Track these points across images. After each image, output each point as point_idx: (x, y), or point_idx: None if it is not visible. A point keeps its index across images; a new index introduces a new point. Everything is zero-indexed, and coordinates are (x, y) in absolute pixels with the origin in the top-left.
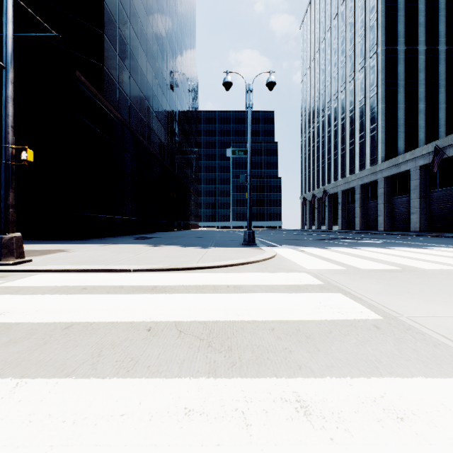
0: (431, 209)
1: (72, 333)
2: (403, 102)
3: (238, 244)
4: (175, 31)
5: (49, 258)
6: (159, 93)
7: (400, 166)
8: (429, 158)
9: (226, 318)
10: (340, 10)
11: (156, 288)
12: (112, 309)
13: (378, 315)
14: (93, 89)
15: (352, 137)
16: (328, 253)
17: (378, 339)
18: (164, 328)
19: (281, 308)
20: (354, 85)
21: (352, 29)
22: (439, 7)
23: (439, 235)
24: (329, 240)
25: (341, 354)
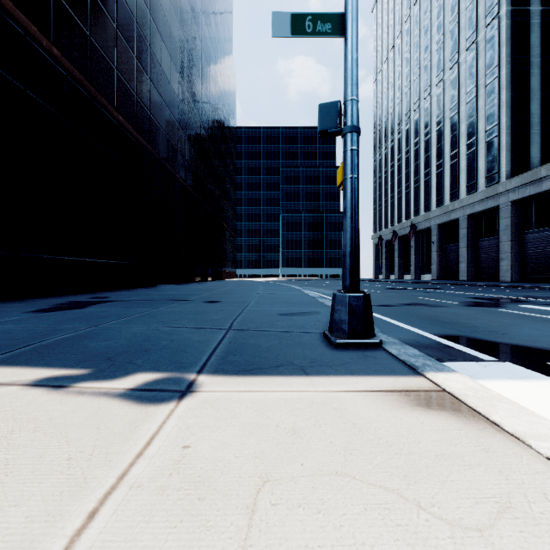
0: None
1: None
2: (538, 89)
3: (314, 338)
4: None
5: None
6: (165, 60)
7: (543, 183)
8: None
9: None
10: None
11: None
12: None
13: None
14: None
15: (454, 147)
16: None
17: None
18: None
19: None
20: (458, 71)
21: None
22: None
23: None
24: (501, 306)
25: None
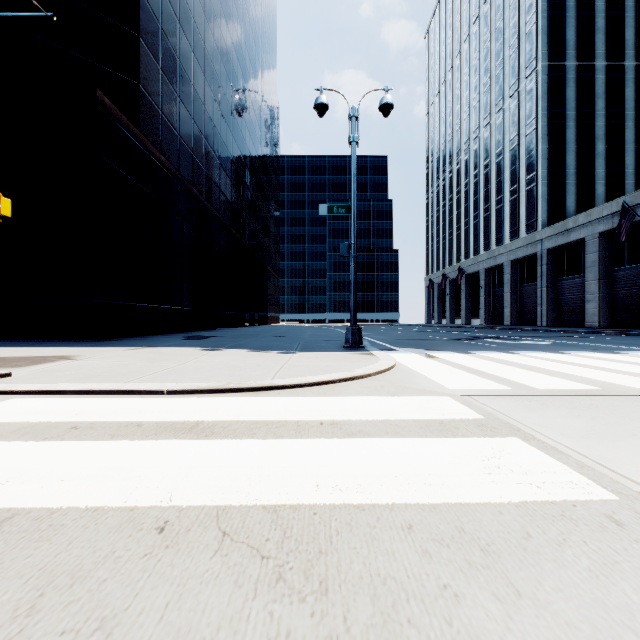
0: (615, 295)
1: (4, 537)
2: (573, 141)
3: (338, 347)
4: (247, 39)
5: (40, 370)
6: (223, 128)
7: (571, 233)
8: (612, 222)
9: (316, 499)
10: (483, 11)
11: (197, 427)
12: (105, 476)
13: (604, 489)
14: (123, 117)
15: (499, 192)
16: (474, 360)
17: (633, 557)
18: (193, 523)
19: (419, 474)
20: (502, 117)
21: (499, 37)
22: (626, 5)
23: (629, 333)
24: (471, 340)
25: (571, 606)
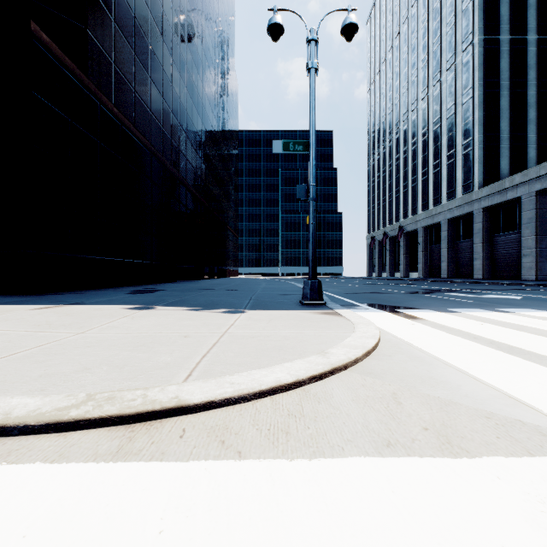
0: None
1: None
2: (507, 108)
3: (294, 303)
4: (206, 15)
5: None
6: (182, 92)
7: (507, 193)
8: None
9: None
10: None
11: None
12: None
13: None
14: (67, 59)
15: (437, 157)
16: (478, 325)
17: None
18: None
19: None
20: (440, 89)
21: (437, 16)
22: None
23: None
24: (430, 293)
25: None
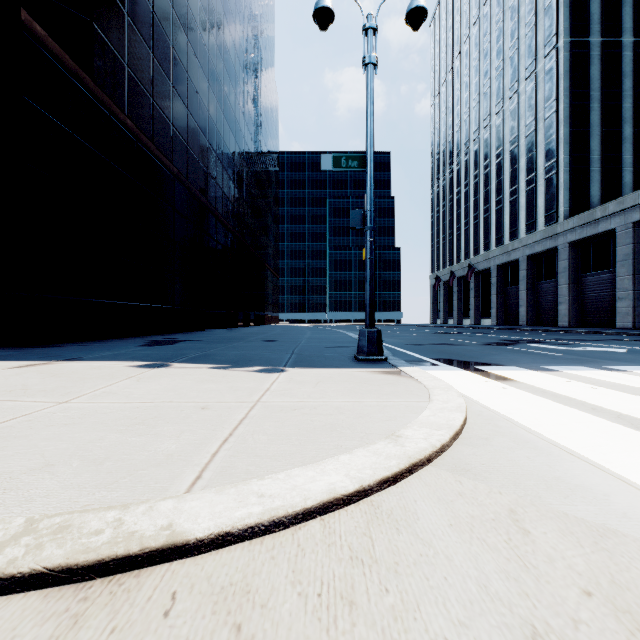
0: None
1: None
2: (598, 124)
3: (347, 358)
4: (241, 14)
5: None
6: (211, 104)
7: (598, 224)
8: None
9: None
10: None
11: None
12: None
13: None
14: (67, 58)
15: (514, 183)
16: (590, 389)
17: None
18: None
19: None
20: (517, 102)
21: (514, 16)
22: None
23: None
24: (511, 345)
25: None
